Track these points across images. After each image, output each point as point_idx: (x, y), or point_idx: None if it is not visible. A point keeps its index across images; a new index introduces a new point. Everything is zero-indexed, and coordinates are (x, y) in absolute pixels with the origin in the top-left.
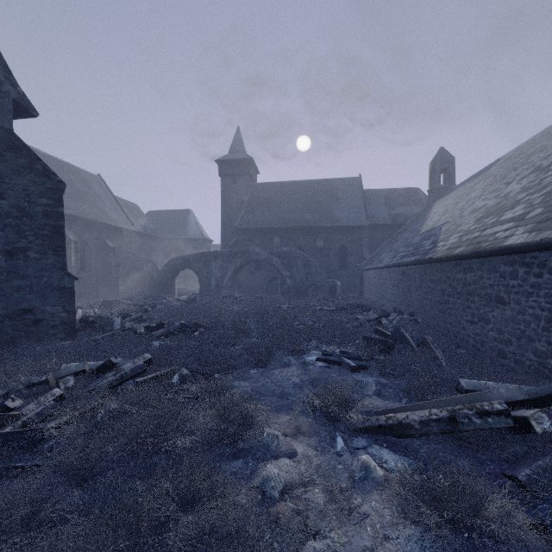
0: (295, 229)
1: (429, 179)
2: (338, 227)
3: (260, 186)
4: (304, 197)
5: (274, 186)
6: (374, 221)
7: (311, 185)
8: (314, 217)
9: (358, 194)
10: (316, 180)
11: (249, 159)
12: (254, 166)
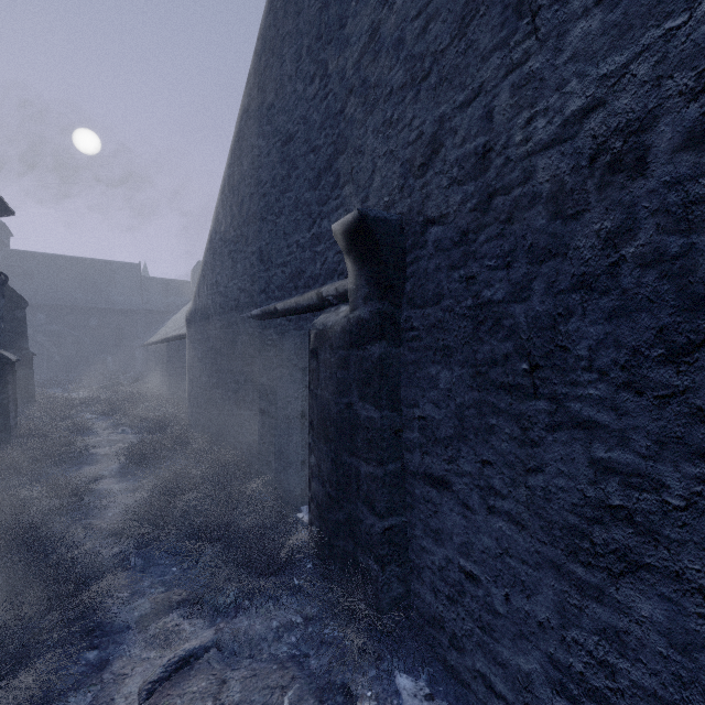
0: (65, 307)
1: (191, 281)
2: (114, 309)
3: (16, 254)
4: (76, 276)
5: (37, 257)
6: (150, 307)
7: (86, 263)
8: (88, 298)
9: (136, 280)
10: (91, 259)
11: (0, 223)
12: (6, 230)
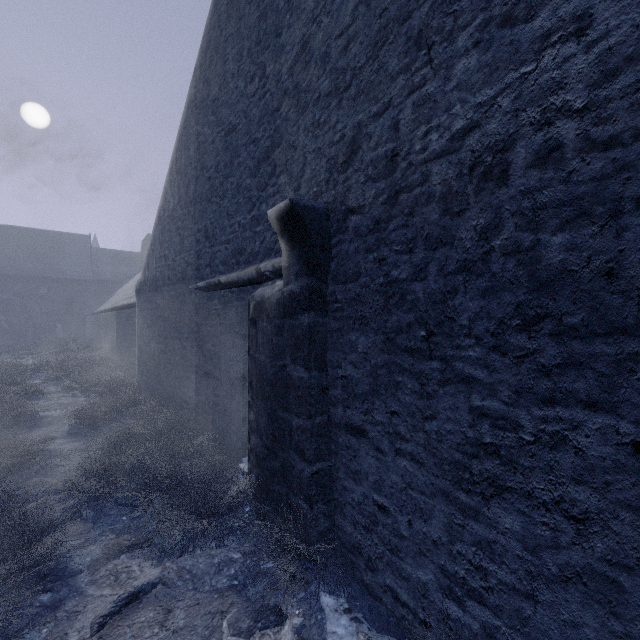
0: (13, 276)
1: (141, 253)
2: (64, 278)
3: None
4: (25, 246)
5: None
6: (100, 276)
7: (35, 234)
8: (37, 267)
9: (86, 251)
10: (40, 230)
11: None
12: None
